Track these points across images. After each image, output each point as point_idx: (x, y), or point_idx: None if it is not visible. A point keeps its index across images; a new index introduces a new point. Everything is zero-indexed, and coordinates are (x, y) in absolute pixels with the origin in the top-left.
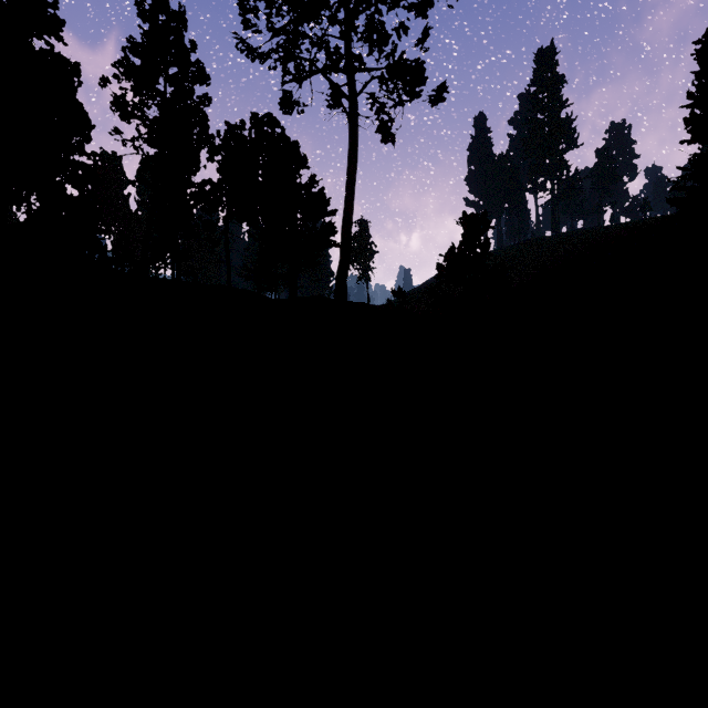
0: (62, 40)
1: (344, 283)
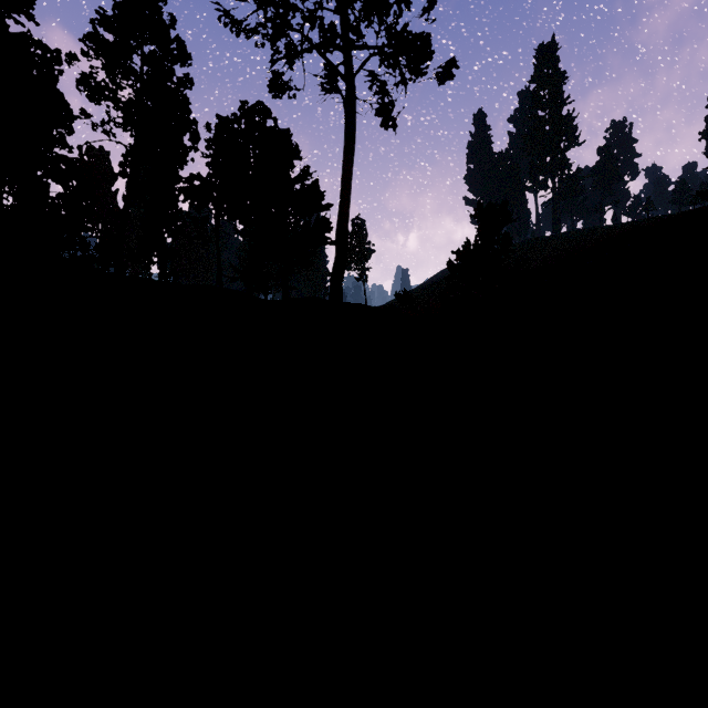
0: (33, 19)
1: (340, 285)
